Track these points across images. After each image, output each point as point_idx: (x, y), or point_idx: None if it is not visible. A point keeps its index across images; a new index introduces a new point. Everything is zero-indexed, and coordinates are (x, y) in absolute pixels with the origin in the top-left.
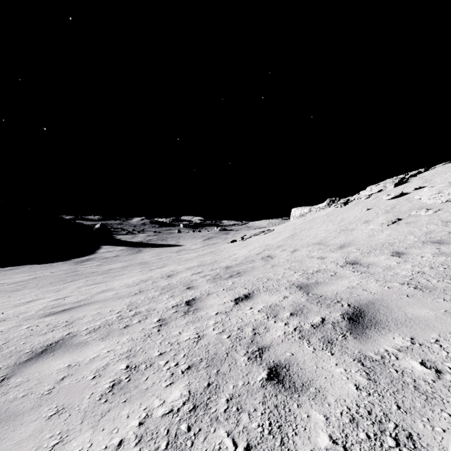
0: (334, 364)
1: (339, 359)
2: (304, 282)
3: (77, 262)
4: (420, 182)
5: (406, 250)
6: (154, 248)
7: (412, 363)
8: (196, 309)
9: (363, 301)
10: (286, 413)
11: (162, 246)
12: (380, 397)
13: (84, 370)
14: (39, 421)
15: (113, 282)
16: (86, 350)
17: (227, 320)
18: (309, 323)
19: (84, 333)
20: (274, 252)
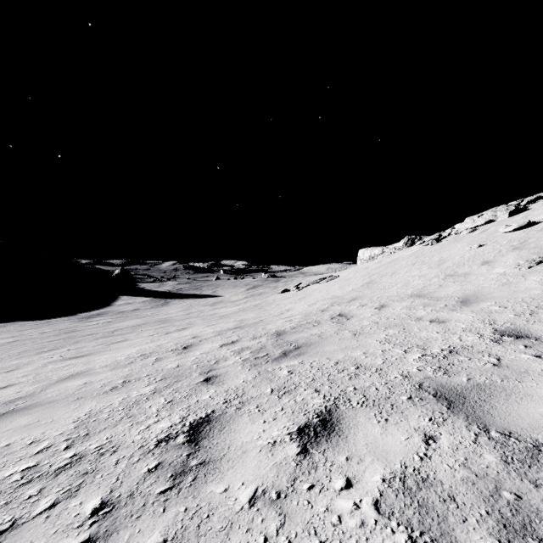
0: None
1: None
2: (442, 381)
3: (83, 318)
4: None
5: None
6: (185, 299)
7: None
8: (205, 465)
9: None
10: None
11: (195, 297)
12: None
13: None
14: None
15: (99, 356)
16: None
17: None
18: None
19: None
20: (348, 308)
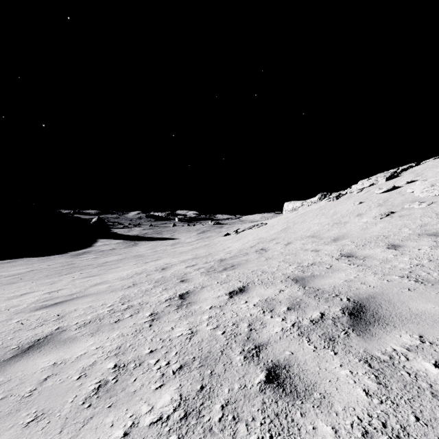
0: (338, 365)
1: (343, 359)
2: (299, 275)
3: (74, 255)
4: (411, 176)
5: (402, 243)
6: (150, 241)
7: (425, 364)
8: (190, 303)
9: (362, 295)
10: (288, 423)
11: (157, 239)
12: (394, 405)
13: (69, 369)
14: (15, 429)
15: (107, 275)
16: (74, 346)
17: (222, 314)
18: (308, 319)
19: (74, 328)
20: (268, 245)
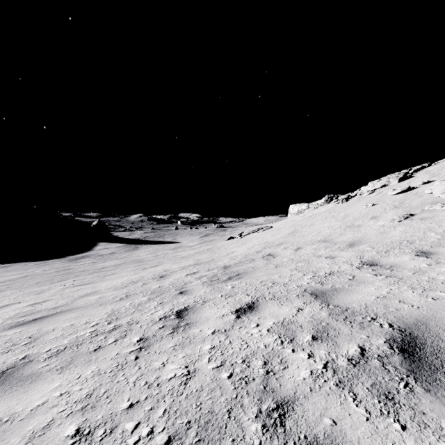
0: None
1: (420, 442)
2: (318, 287)
3: (72, 259)
4: (427, 177)
5: (432, 249)
6: (151, 245)
7: None
8: (188, 324)
9: (408, 319)
10: None
11: (159, 243)
12: None
13: (14, 433)
14: None
15: (100, 283)
16: (33, 390)
17: (228, 344)
18: (344, 356)
19: (43, 358)
20: (275, 250)
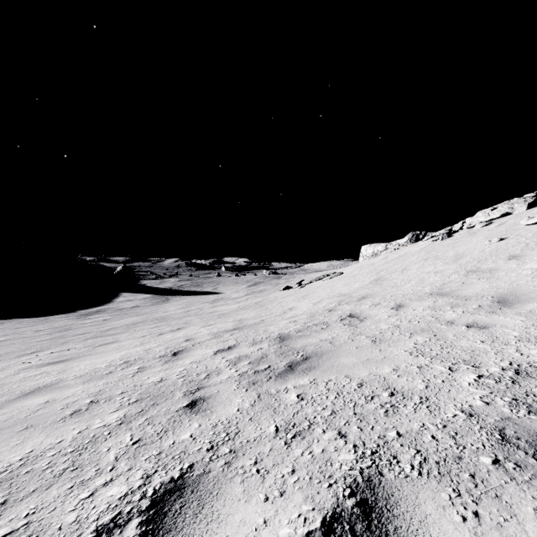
0: None
1: None
2: (535, 427)
3: (82, 315)
4: None
5: None
6: (185, 296)
7: None
8: None
9: None
10: None
11: (195, 293)
12: None
13: None
14: None
15: (79, 362)
16: None
17: None
18: None
19: None
20: (359, 308)
